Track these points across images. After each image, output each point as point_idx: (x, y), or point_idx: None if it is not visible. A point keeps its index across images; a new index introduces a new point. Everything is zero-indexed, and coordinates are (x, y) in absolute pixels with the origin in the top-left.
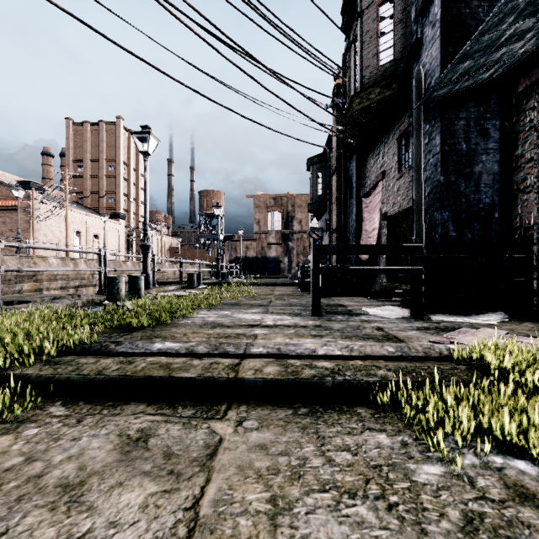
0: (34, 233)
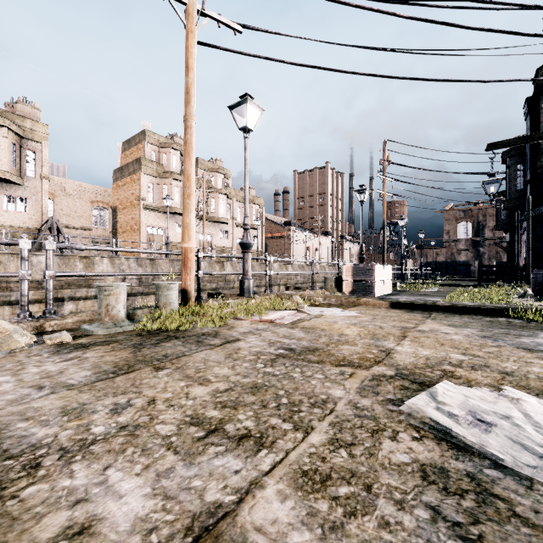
0: (293, 251)
